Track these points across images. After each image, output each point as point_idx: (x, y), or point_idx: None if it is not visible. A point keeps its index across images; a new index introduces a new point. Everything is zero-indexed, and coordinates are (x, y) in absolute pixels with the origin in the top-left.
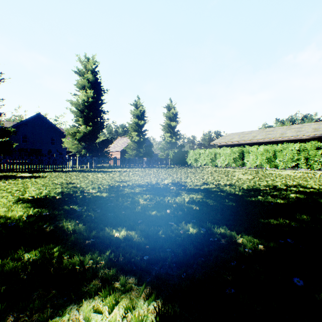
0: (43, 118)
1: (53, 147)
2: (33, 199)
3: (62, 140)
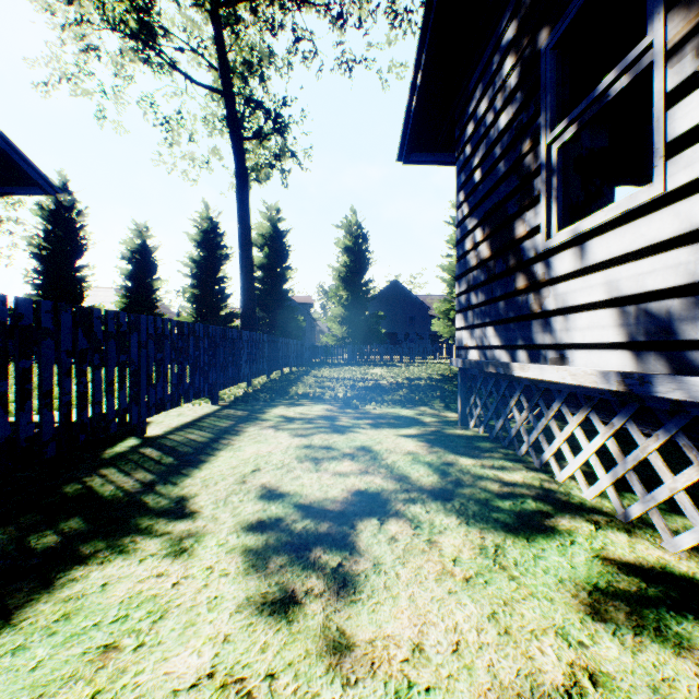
0: (399, 287)
1: (411, 329)
2: (437, 374)
3: (423, 316)
